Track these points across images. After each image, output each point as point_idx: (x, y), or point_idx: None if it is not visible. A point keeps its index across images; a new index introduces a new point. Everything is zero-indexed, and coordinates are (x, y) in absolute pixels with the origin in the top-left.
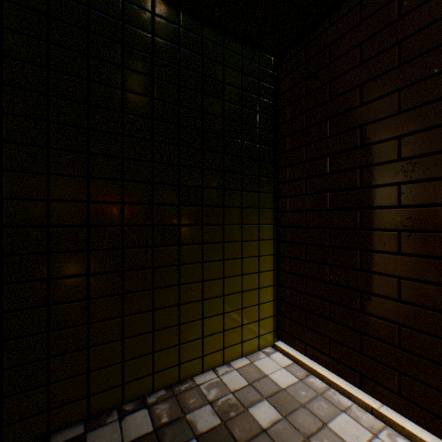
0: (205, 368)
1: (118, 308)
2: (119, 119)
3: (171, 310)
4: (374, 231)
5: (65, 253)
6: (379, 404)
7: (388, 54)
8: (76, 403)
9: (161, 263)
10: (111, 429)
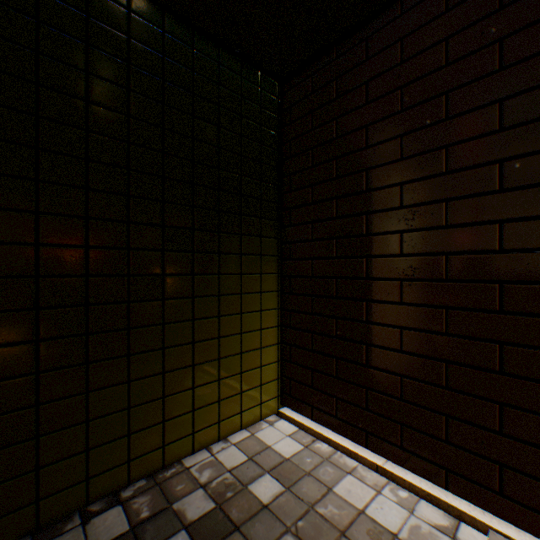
0: (197, 447)
1: (81, 382)
2: (82, 138)
3: (153, 380)
4: (379, 280)
5: (3, 312)
6: (384, 460)
7: (392, 97)
8: (19, 513)
9: (140, 322)
10: (72, 538)
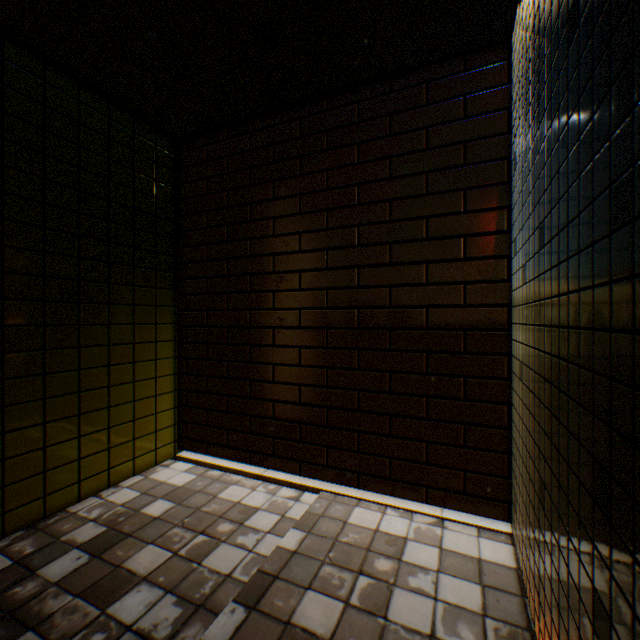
0: (84, 495)
1: None
2: None
3: (33, 431)
4: (260, 328)
5: None
6: (264, 470)
7: (268, 187)
8: None
9: (17, 373)
10: None
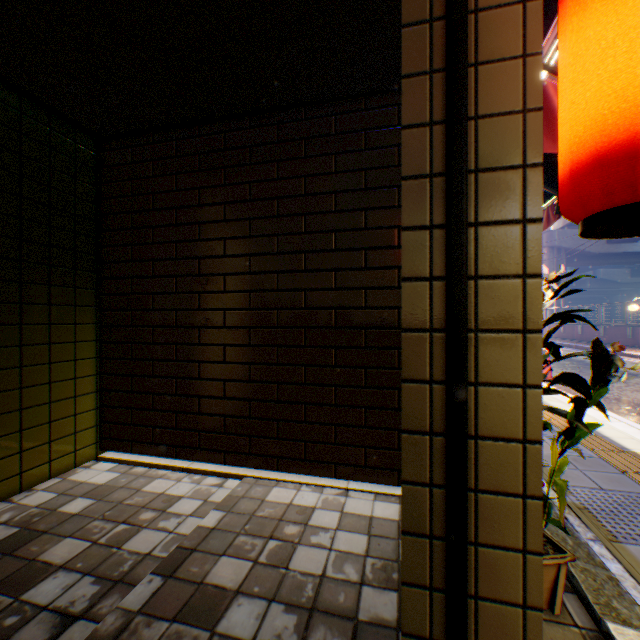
0: None
1: None
2: None
3: None
4: (186, 328)
5: None
6: (190, 463)
7: (195, 193)
8: None
9: None
10: None
